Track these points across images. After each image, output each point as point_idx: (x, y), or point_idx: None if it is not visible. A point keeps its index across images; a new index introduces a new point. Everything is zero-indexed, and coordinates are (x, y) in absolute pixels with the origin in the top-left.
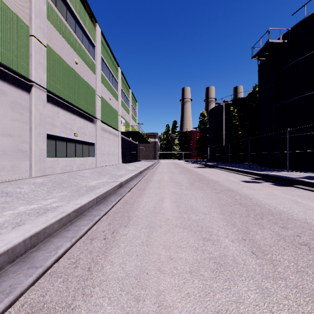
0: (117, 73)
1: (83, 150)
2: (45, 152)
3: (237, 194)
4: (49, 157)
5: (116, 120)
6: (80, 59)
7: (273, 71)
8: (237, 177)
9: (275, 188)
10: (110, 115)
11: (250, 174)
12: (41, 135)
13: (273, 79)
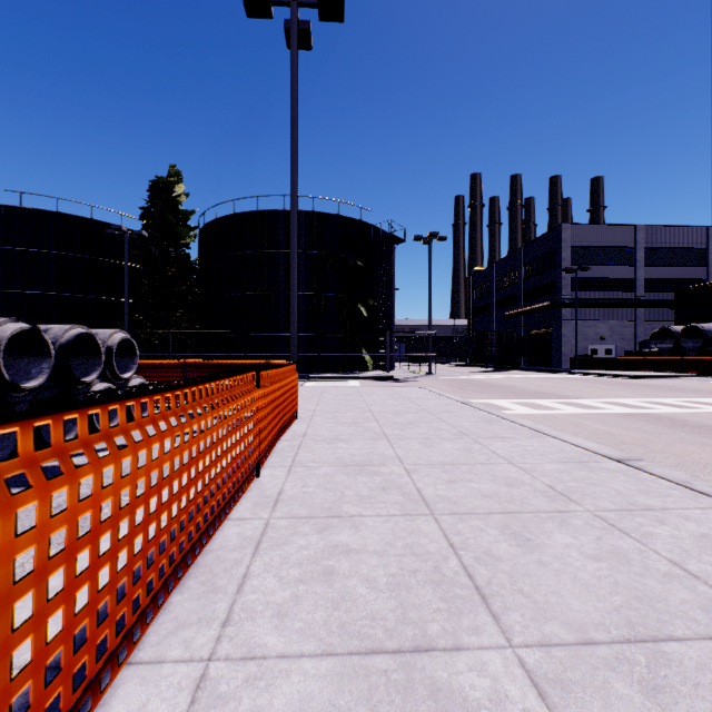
0: None
1: None
2: None
3: None
4: None
5: None
6: None
7: None
8: None
9: None
10: None
11: None
12: None
13: None
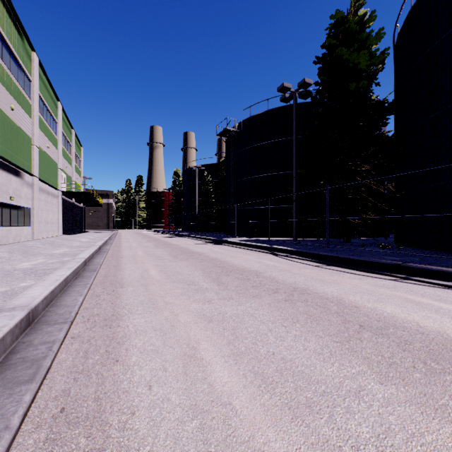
0: (56, 110)
1: (18, 218)
2: None
3: (184, 249)
4: None
5: (55, 176)
6: (16, 102)
7: (232, 152)
8: (196, 242)
9: (211, 246)
10: (48, 169)
11: (207, 240)
12: None
13: (232, 158)
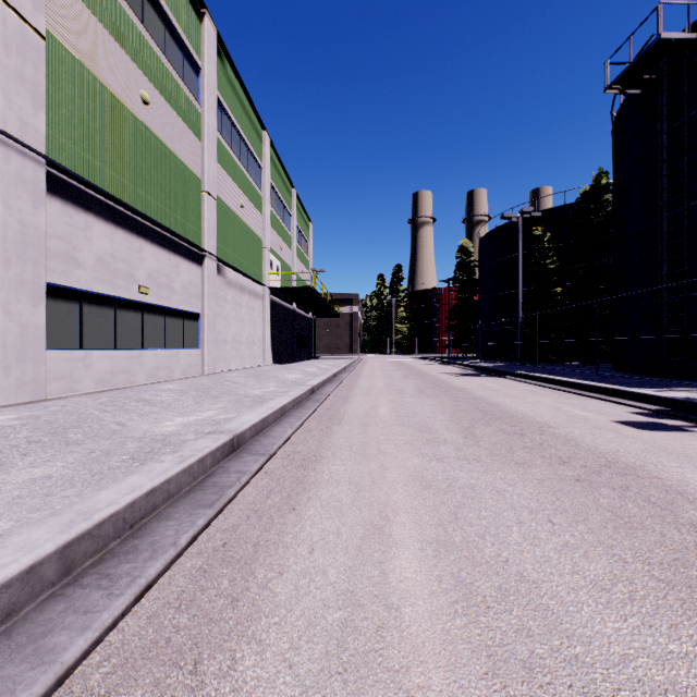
0: (260, 146)
1: (167, 332)
2: (40, 334)
3: (670, 492)
4: (59, 348)
5: (258, 260)
6: (156, 92)
7: (664, 123)
8: (591, 407)
9: None
10: (242, 246)
11: (623, 397)
12: (26, 286)
13: (664, 143)
